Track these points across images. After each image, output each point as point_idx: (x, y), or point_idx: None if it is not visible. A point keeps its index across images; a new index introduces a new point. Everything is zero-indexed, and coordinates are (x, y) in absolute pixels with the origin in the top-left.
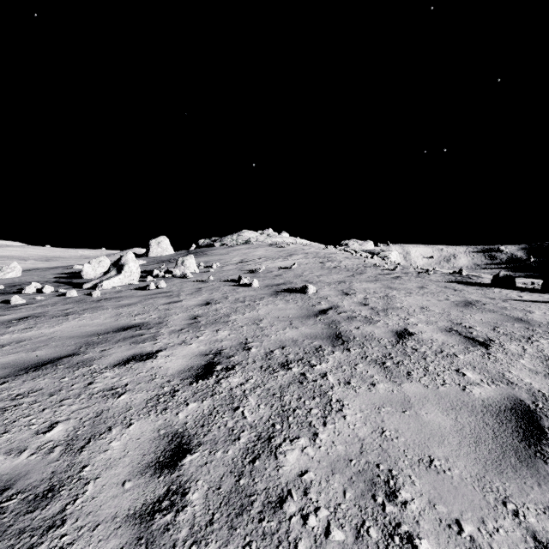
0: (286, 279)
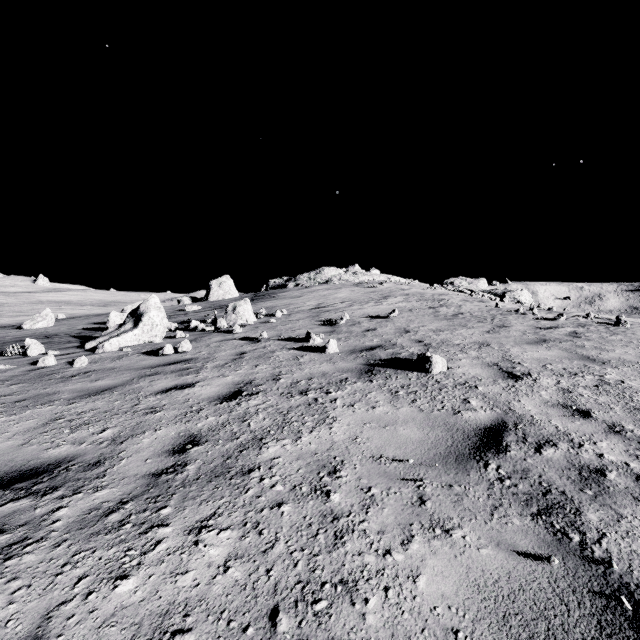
0: (384, 336)
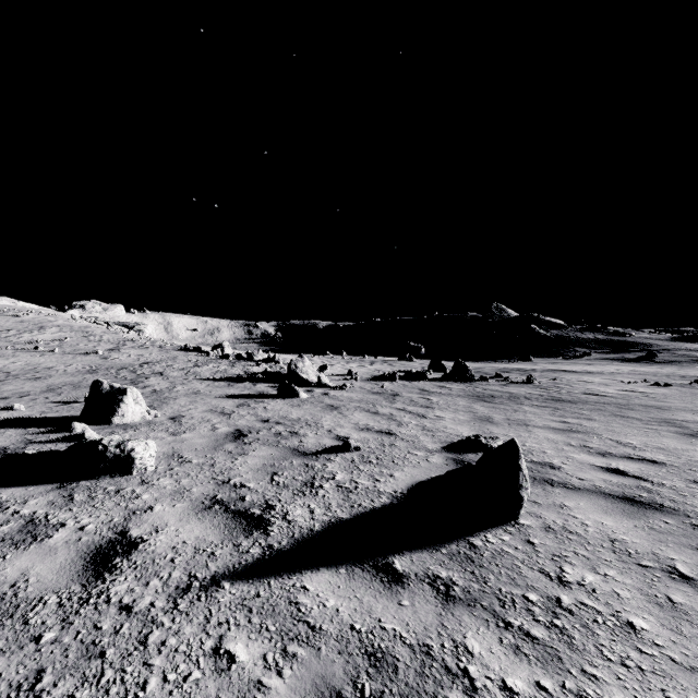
0: (72, 348)
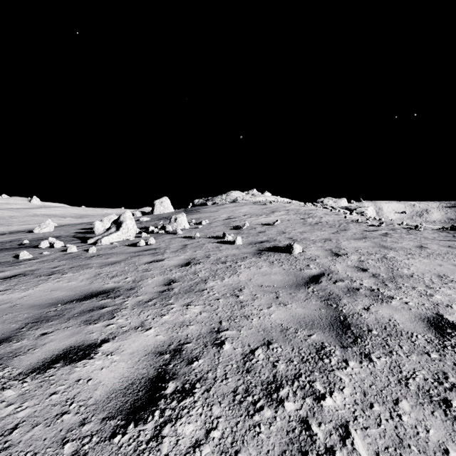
0: (270, 236)
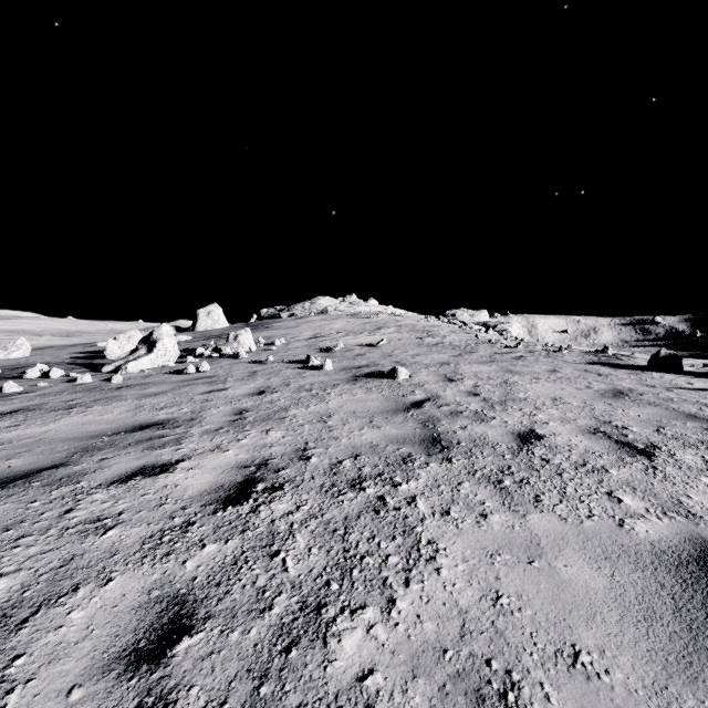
0: (371, 359)
